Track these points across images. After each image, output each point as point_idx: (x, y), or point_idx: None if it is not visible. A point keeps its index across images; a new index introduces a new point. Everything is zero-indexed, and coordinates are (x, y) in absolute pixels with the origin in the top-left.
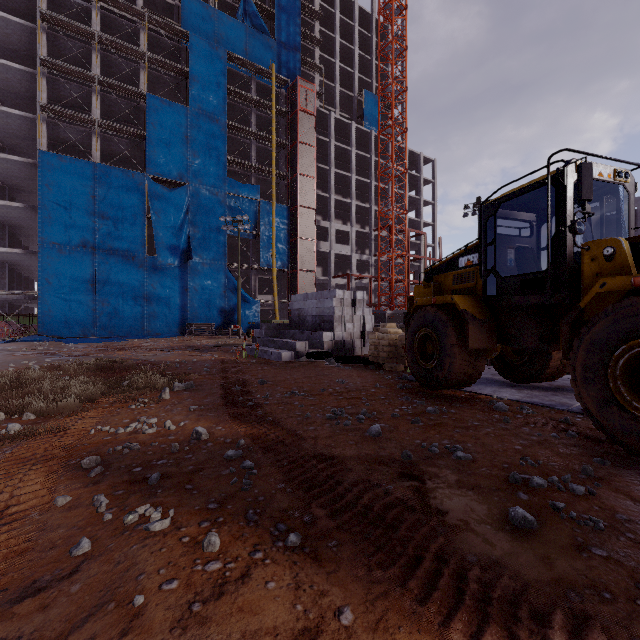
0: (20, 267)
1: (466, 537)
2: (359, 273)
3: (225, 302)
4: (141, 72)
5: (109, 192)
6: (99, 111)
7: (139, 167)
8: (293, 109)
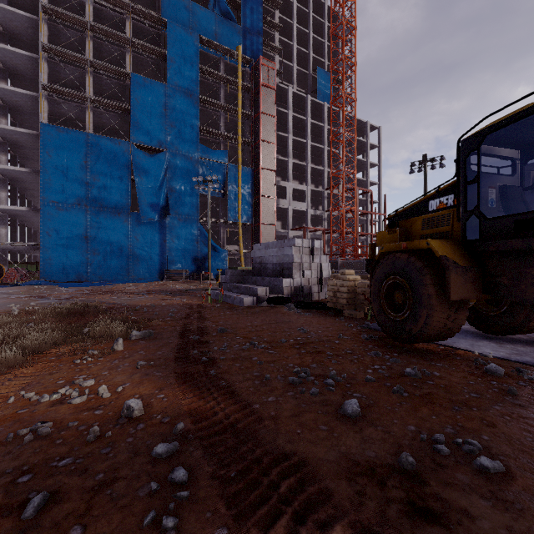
0: (29, 223)
1: None
2: (313, 226)
3: (198, 251)
4: (127, 55)
5: (99, 158)
6: (91, 89)
7: (125, 136)
8: (256, 84)
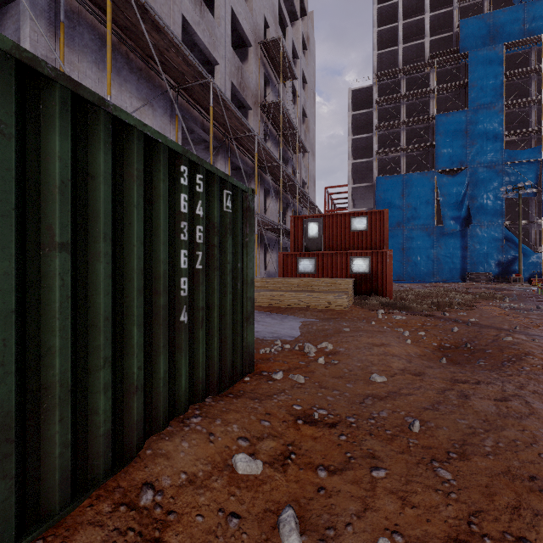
0: None
1: None
2: None
3: (502, 255)
4: (430, 101)
5: (411, 190)
6: (404, 141)
7: (430, 167)
8: None
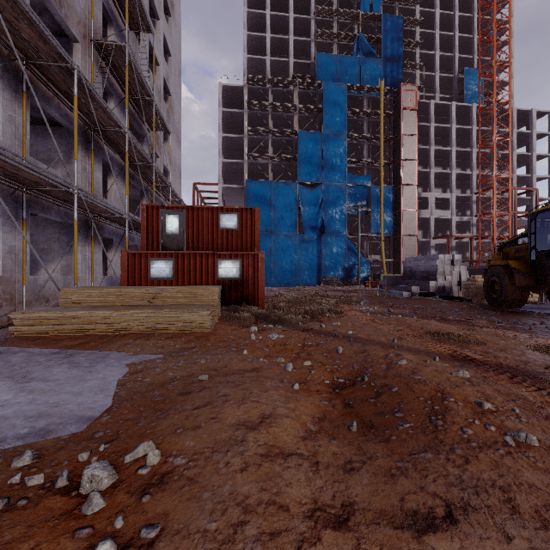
0: None
1: (480, 324)
2: (459, 232)
3: (346, 262)
4: (294, 118)
5: (278, 197)
6: (272, 149)
7: (294, 179)
8: (397, 110)
